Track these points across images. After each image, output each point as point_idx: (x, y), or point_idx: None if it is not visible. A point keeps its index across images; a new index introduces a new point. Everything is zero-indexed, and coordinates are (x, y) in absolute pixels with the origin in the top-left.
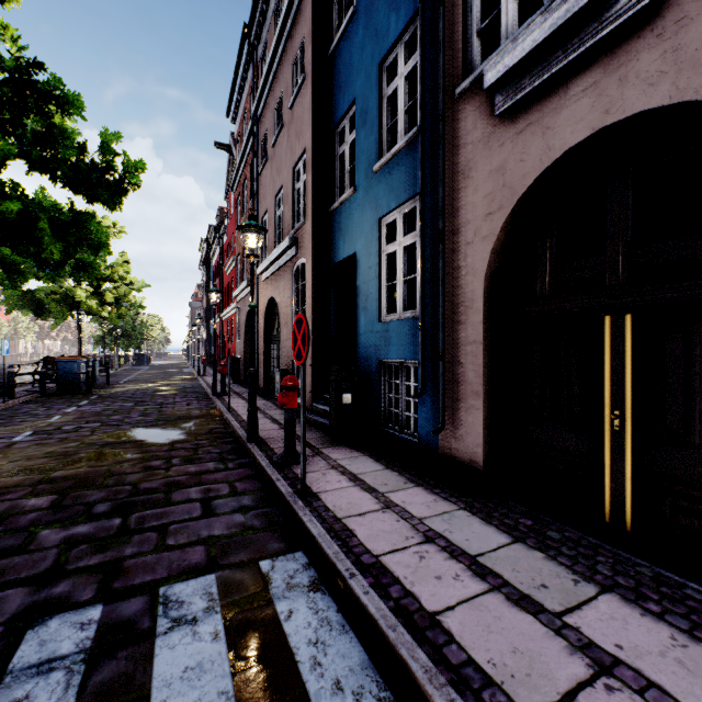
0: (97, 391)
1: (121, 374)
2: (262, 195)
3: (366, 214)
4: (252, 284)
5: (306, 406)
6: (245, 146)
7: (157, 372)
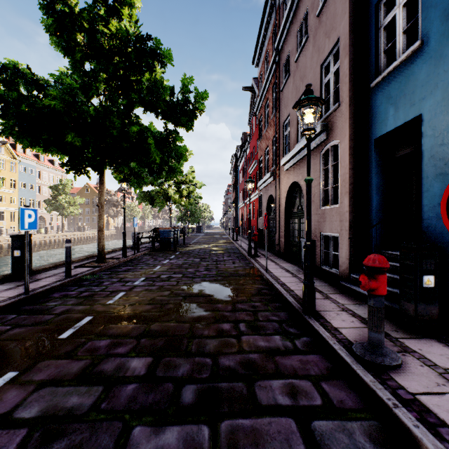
0: (179, 248)
1: (190, 238)
2: (283, 106)
3: (447, 62)
4: (308, 158)
5: (340, 275)
6: (267, 76)
7: (208, 237)
